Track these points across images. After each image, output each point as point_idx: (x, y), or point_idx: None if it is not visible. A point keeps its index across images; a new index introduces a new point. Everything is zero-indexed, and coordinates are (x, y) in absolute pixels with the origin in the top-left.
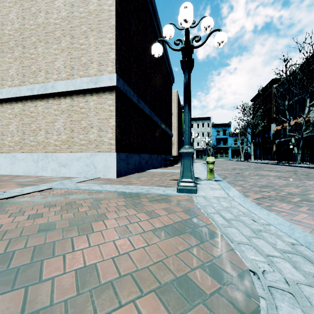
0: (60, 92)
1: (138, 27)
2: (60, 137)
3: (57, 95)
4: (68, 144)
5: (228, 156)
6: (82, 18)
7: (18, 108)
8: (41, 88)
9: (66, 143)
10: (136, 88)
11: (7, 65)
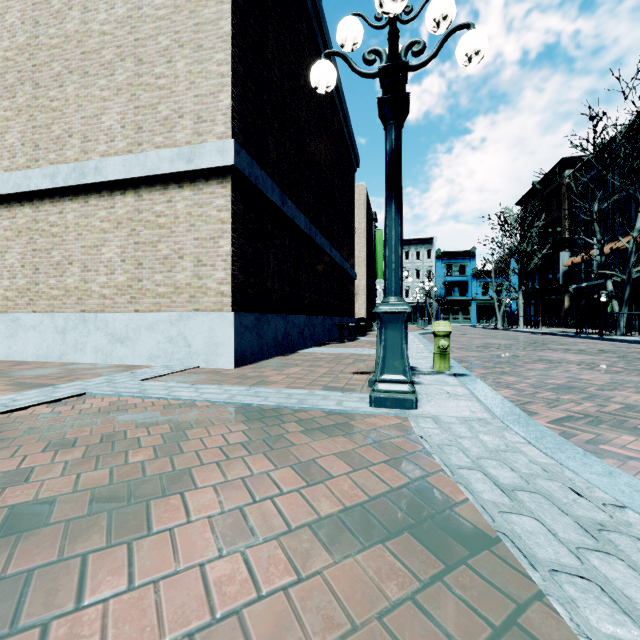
0: (113, 181)
1: (282, 43)
2: (112, 278)
3: (107, 189)
4: (131, 295)
5: (470, 318)
6: (161, 19)
7: (24, 216)
8: (73, 172)
9: (127, 292)
10: (278, 174)
11: (0, 124)
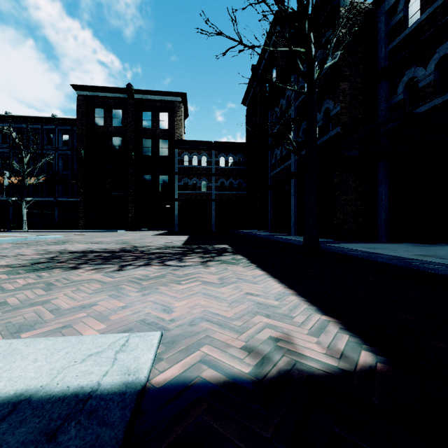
0: None
1: None
2: None
3: None
4: None
5: None
6: None
7: None
8: None
9: None
10: None
11: None
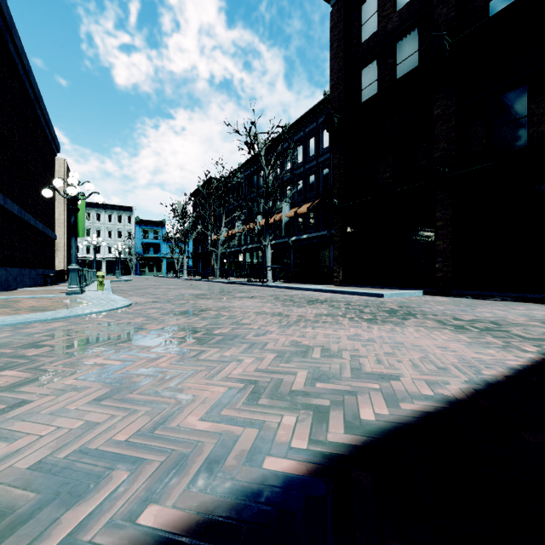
0: None
1: (3, 105)
2: None
3: None
4: None
5: (162, 271)
6: None
7: None
8: None
9: None
10: (1, 184)
11: None
